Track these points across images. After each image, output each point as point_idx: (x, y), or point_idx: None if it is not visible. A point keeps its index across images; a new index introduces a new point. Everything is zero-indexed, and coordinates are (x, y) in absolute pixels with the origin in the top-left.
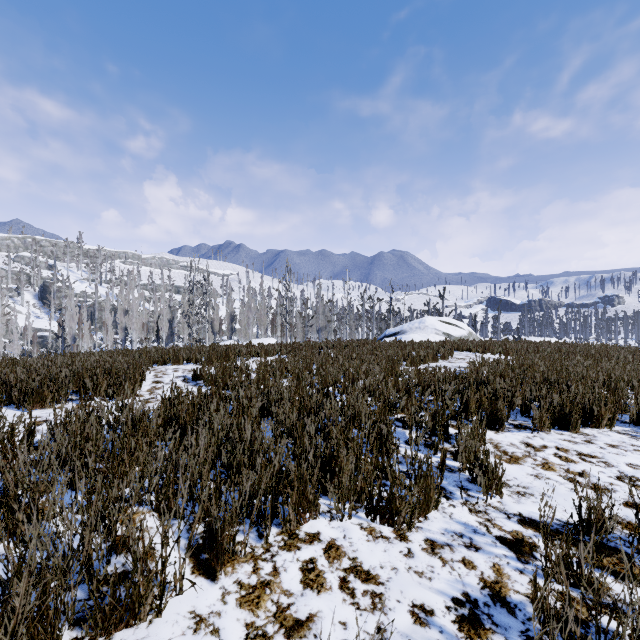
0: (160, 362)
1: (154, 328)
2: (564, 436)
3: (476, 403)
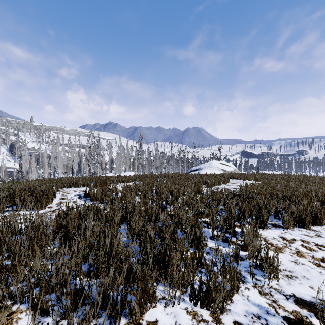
0: (67, 186)
1: (70, 166)
2: (303, 232)
3: (249, 211)
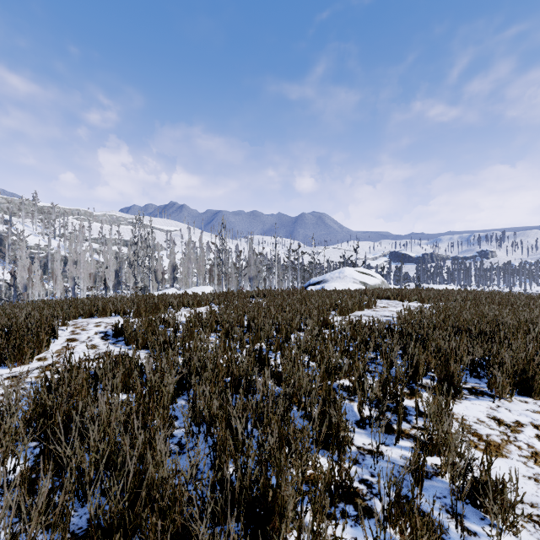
0: (86, 314)
1: (102, 277)
2: (530, 405)
3: (424, 364)
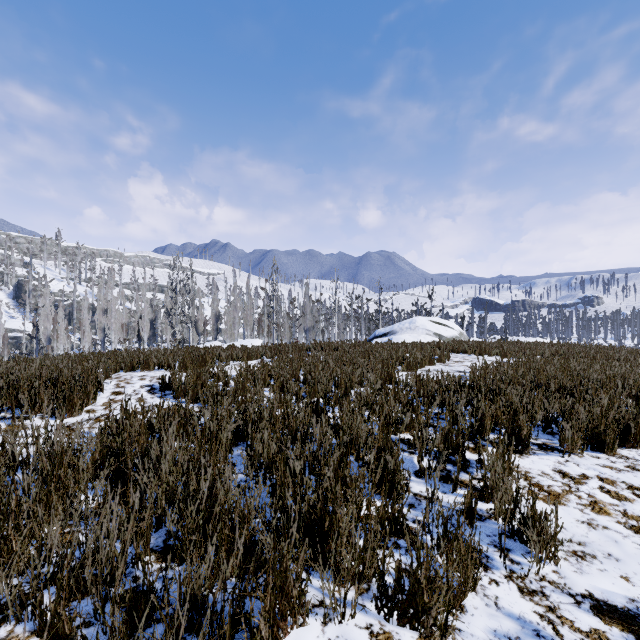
0: (127, 368)
1: (135, 328)
2: (601, 460)
3: (492, 419)
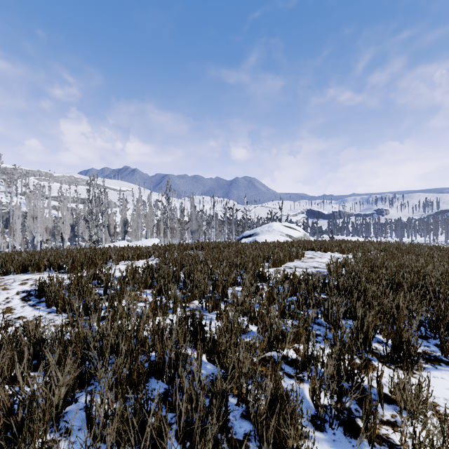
0: (18, 270)
1: (60, 231)
2: None
3: (373, 327)
